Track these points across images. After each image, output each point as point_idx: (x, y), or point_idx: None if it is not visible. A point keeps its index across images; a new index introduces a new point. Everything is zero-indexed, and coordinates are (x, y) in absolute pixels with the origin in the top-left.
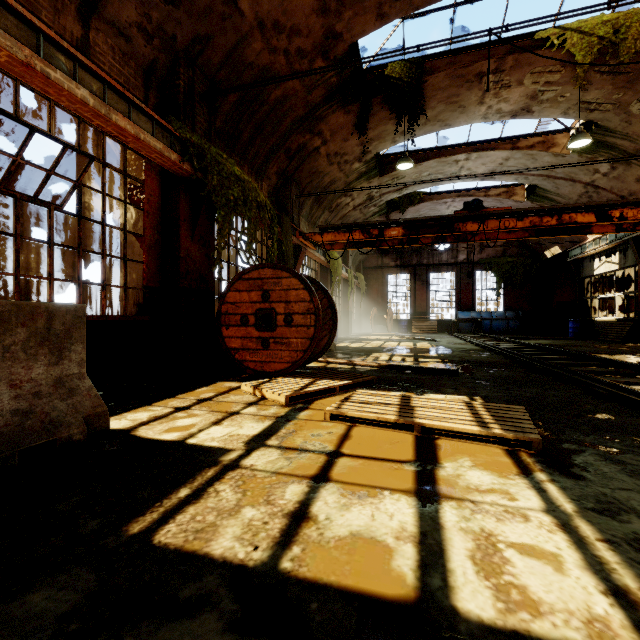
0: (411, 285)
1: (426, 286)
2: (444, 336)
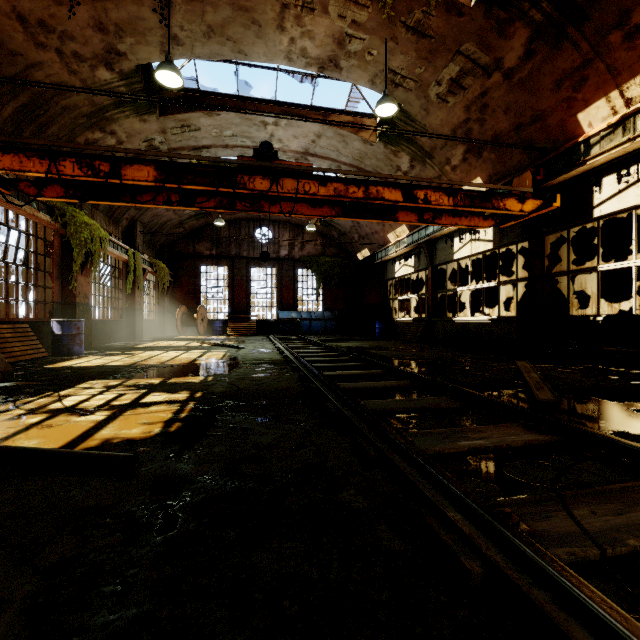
0: (229, 280)
1: (246, 282)
2: (259, 339)
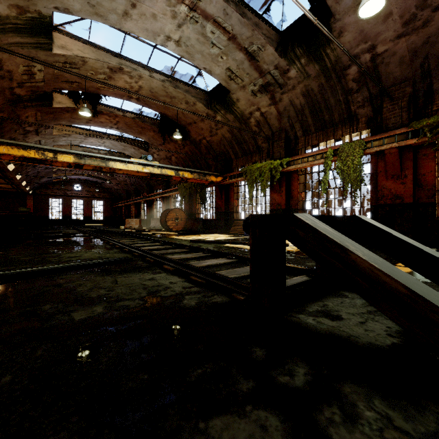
0: None
1: None
2: None
